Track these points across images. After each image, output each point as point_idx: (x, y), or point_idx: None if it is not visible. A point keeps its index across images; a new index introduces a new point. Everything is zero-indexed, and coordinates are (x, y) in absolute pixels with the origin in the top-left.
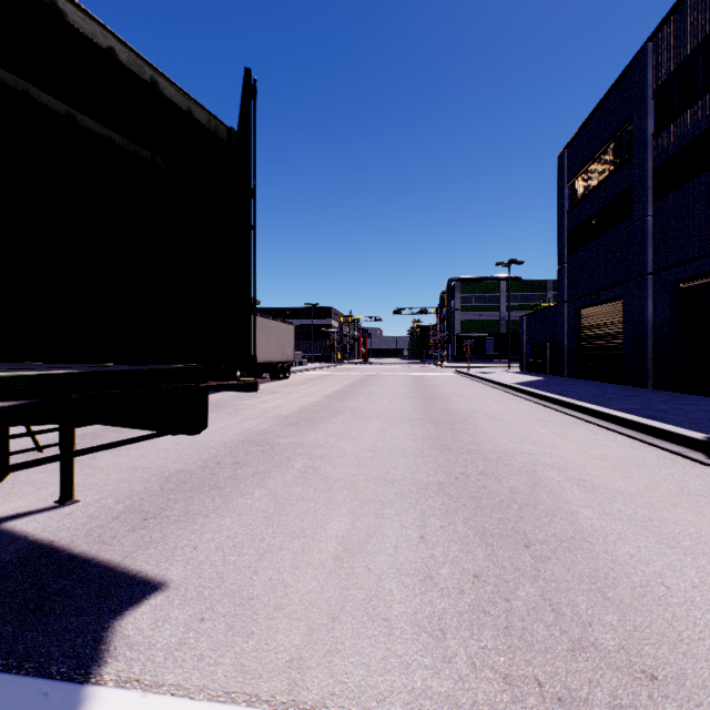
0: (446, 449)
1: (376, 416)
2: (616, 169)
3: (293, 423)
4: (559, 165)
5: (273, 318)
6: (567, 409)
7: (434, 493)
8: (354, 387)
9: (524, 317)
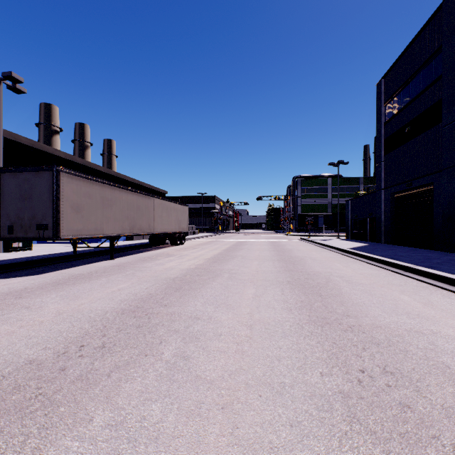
0: (325, 324)
1: (249, 279)
2: (426, 88)
3: (177, 287)
4: (378, 91)
5: (172, 201)
6: (408, 273)
7: (344, 422)
8: (230, 251)
9: (349, 201)
